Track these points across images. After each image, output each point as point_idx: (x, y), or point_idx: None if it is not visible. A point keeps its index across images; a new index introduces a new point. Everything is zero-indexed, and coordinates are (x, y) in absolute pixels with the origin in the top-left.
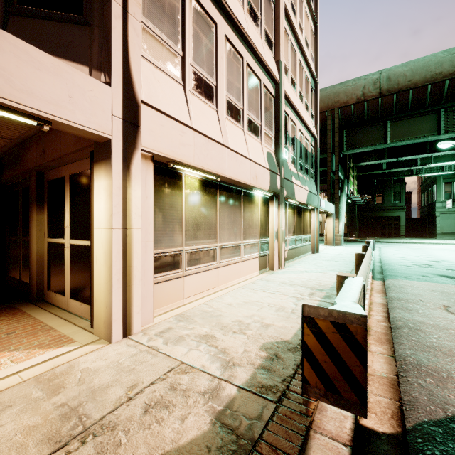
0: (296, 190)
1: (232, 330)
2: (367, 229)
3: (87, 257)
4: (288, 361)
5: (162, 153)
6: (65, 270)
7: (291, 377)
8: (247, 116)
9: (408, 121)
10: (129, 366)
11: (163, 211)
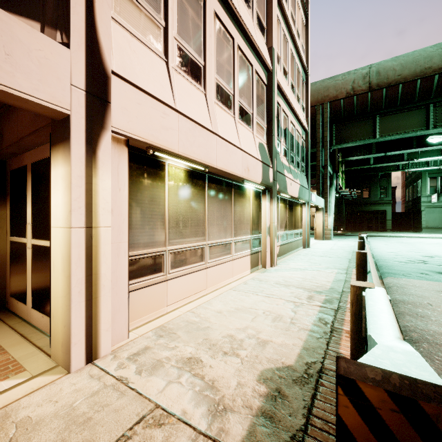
0: (288, 183)
1: (223, 351)
2: (354, 223)
3: (49, 260)
4: (295, 401)
5: (139, 137)
6: (27, 274)
7: (303, 431)
8: (238, 103)
9: (397, 115)
10: (84, 414)
11: (142, 206)
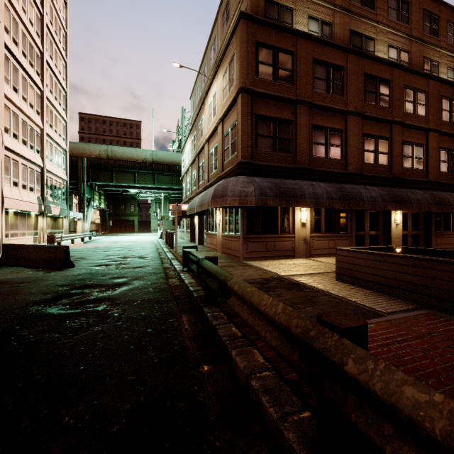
0: (52, 209)
1: None
2: (117, 228)
3: None
4: None
5: (8, 208)
6: None
7: None
8: (29, 186)
9: (123, 173)
10: None
11: (5, 221)
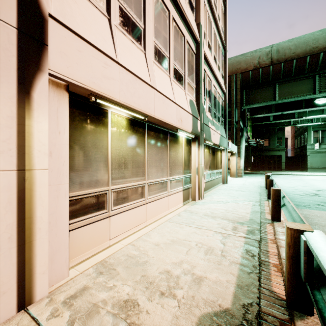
0: (211, 133)
1: (160, 290)
2: (258, 164)
3: None
4: None
5: (79, 83)
6: None
7: None
8: (173, 65)
9: (291, 83)
10: None
11: (85, 149)
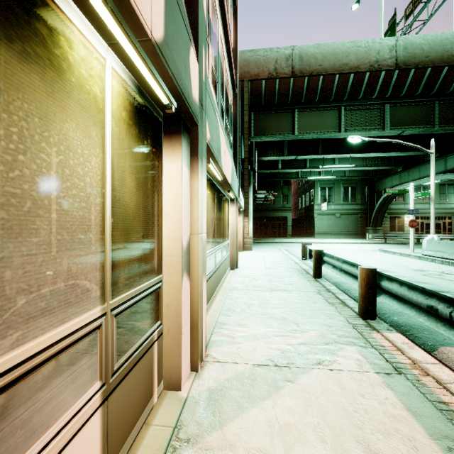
0: (222, 146)
1: None
2: (260, 229)
3: None
4: None
5: None
6: None
7: None
8: None
9: (314, 113)
10: None
11: None
